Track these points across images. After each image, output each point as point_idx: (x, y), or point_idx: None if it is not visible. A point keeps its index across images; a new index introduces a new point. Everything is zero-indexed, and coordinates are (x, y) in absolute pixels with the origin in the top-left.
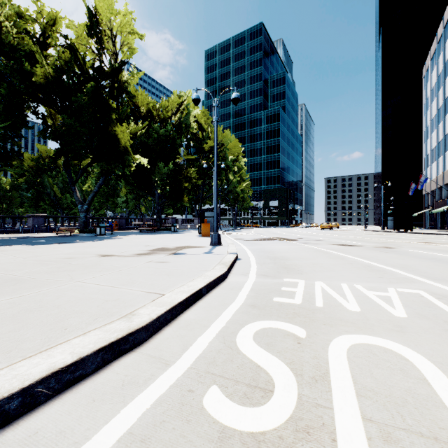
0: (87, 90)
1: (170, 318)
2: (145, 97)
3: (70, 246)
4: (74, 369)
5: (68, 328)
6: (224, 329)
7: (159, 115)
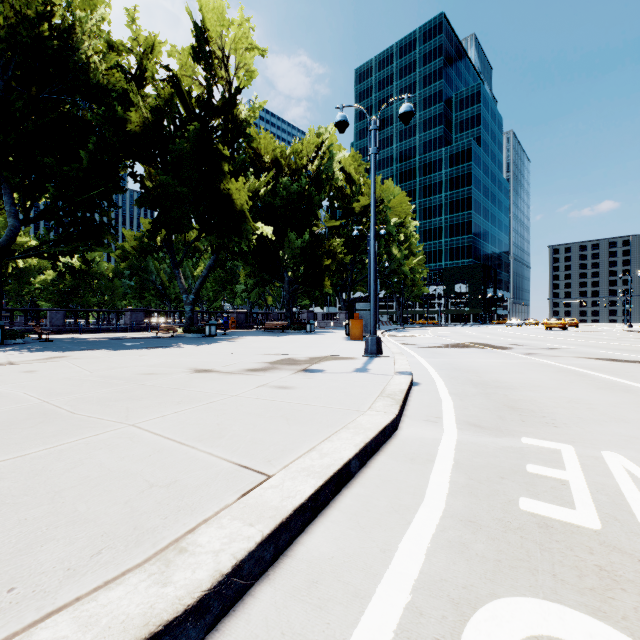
0: (191, 134)
1: (272, 553)
2: (270, 140)
3: (162, 353)
4: None
5: (18, 588)
6: (409, 619)
7: (289, 165)
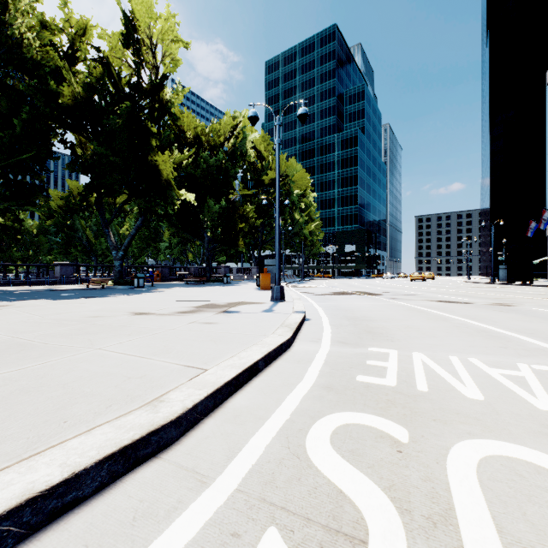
0: (122, 112)
1: (213, 405)
2: (192, 120)
3: (99, 301)
4: (63, 492)
5: (69, 421)
6: (288, 424)
7: (209, 141)
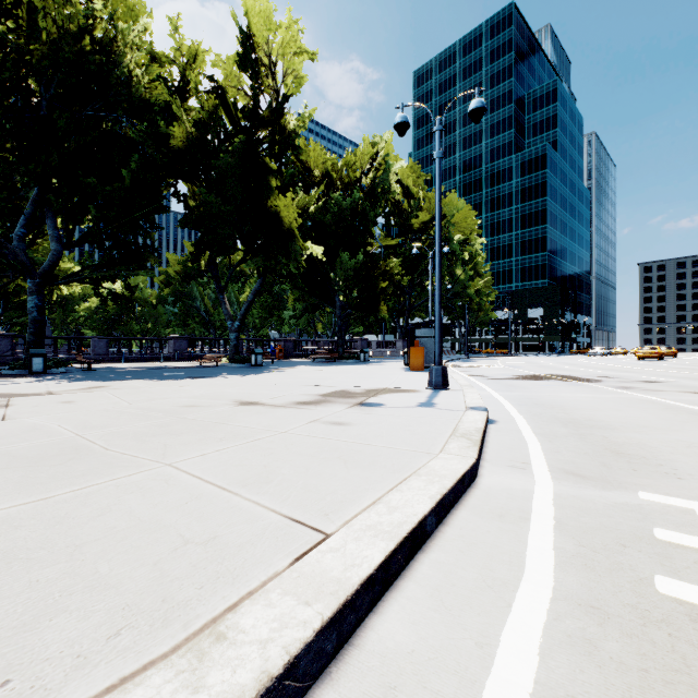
0: (236, 148)
1: (335, 642)
2: (320, 152)
3: (205, 384)
4: None
5: (14, 680)
6: None
7: (341, 179)
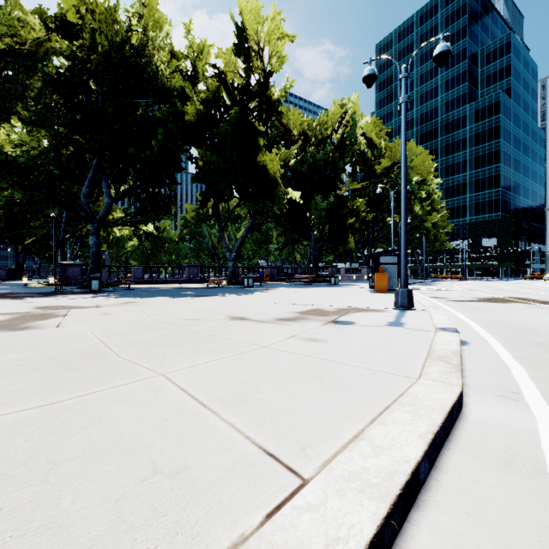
0: (232, 116)
1: None
2: (298, 116)
3: (207, 301)
4: None
5: None
6: None
7: (315, 136)
